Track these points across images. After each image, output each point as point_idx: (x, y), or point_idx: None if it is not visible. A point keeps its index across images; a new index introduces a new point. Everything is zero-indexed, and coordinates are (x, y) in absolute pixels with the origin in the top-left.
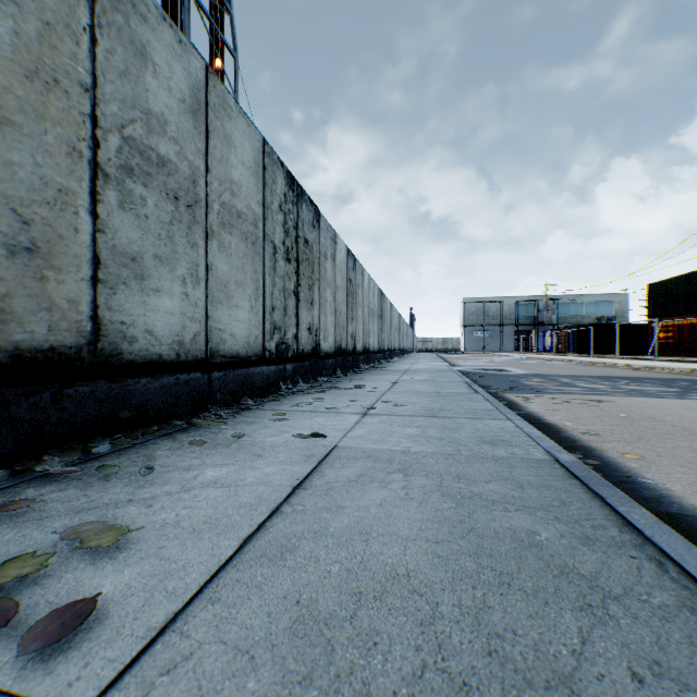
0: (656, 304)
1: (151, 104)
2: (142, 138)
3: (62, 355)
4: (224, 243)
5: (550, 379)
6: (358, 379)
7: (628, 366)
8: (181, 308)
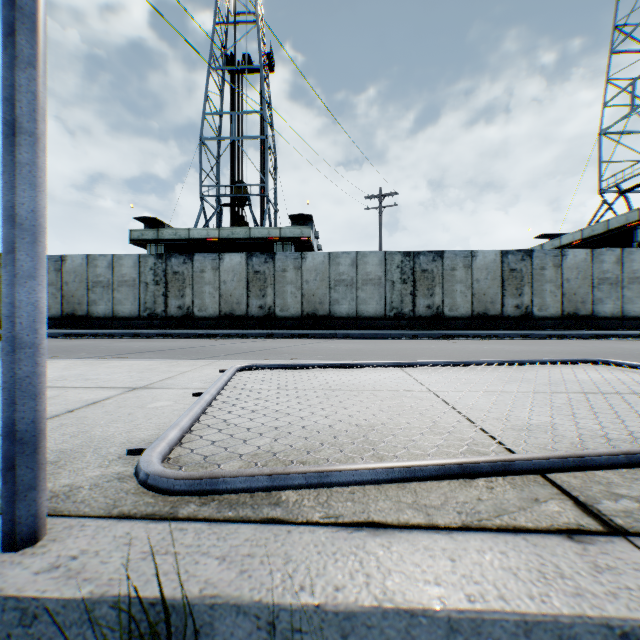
0: None
1: (603, 269)
2: (600, 277)
3: (586, 316)
4: (628, 288)
5: None
6: None
7: None
8: (611, 306)
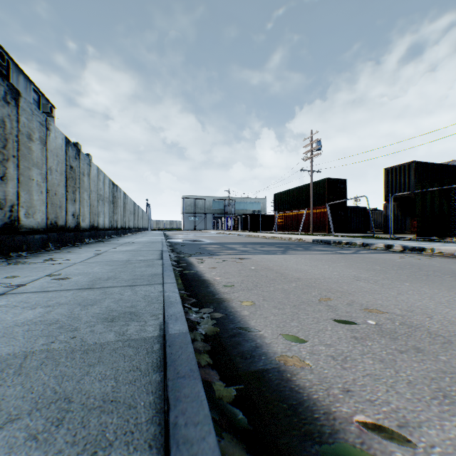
0: (277, 204)
1: None
2: None
3: None
4: None
5: (223, 245)
6: (68, 252)
7: (265, 236)
8: None
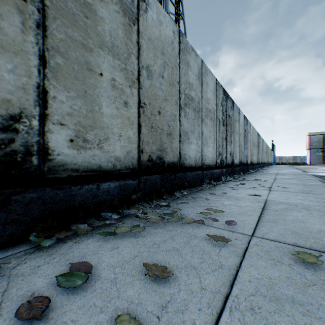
0: None
1: (190, 80)
2: (188, 93)
3: (174, 164)
4: (206, 123)
5: None
6: (253, 176)
7: None
8: (196, 148)
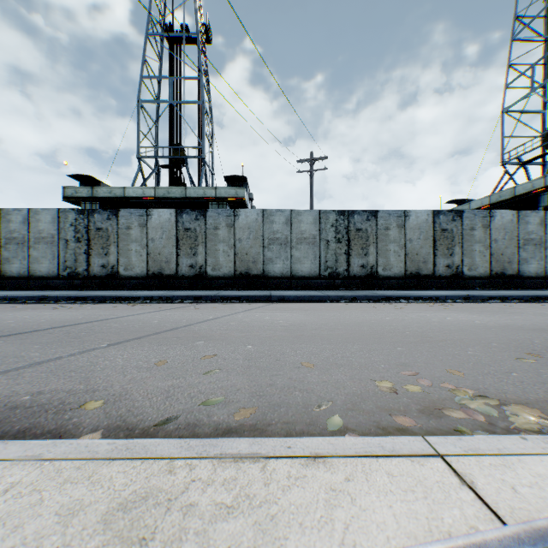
0: None
1: (528, 230)
2: (526, 238)
3: (512, 275)
4: None
5: None
6: None
7: None
8: (535, 266)
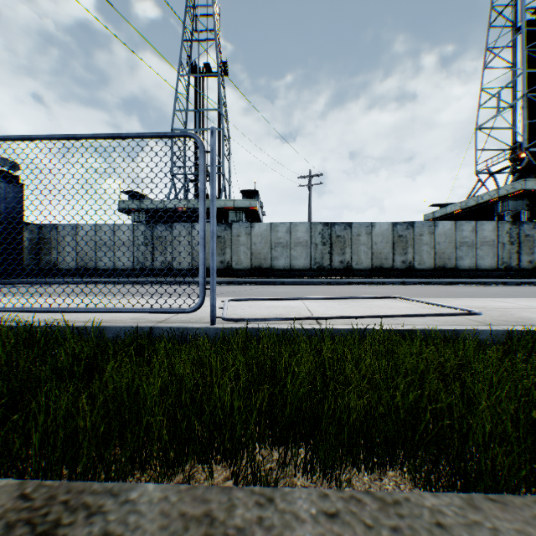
0: None
1: (463, 235)
2: (461, 241)
3: (451, 268)
4: (480, 249)
5: None
6: None
7: None
8: (469, 262)
